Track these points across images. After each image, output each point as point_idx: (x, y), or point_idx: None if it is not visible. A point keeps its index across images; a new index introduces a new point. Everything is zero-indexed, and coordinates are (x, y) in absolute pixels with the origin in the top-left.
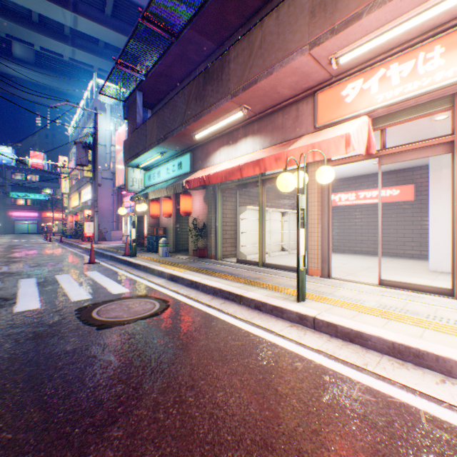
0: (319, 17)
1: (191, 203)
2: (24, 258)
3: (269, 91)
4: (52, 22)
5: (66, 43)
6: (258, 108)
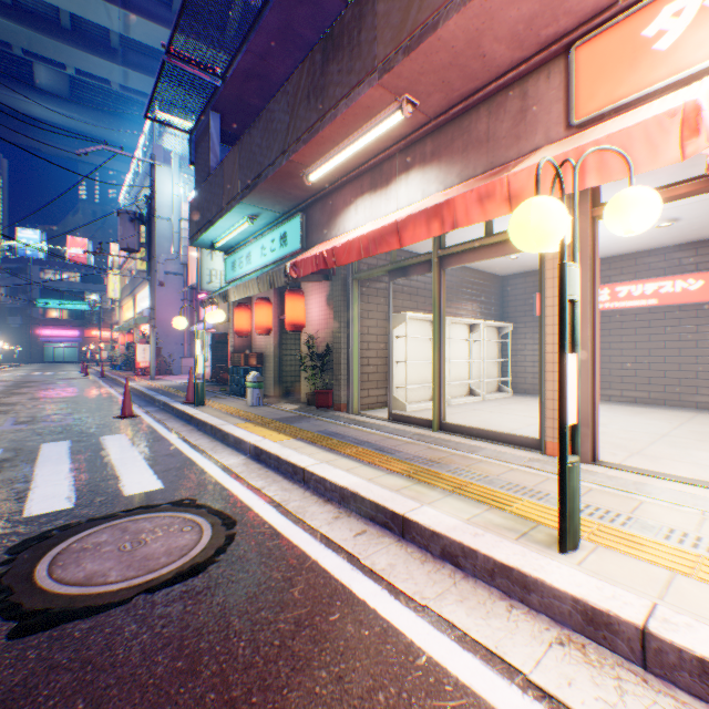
0: None
1: (303, 309)
2: (19, 406)
3: (463, 50)
4: (91, 27)
5: (114, 61)
6: (436, 103)
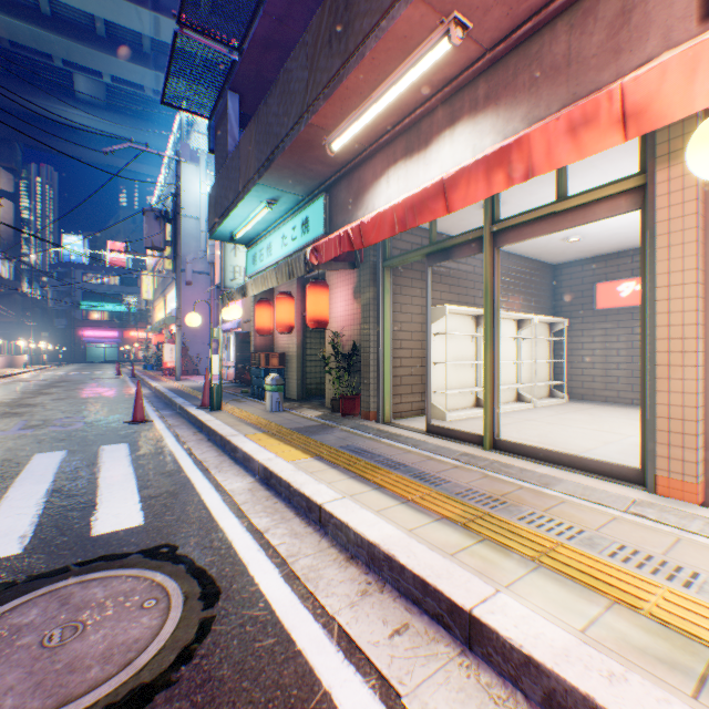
0: None
1: (327, 303)
2: (38, 408)
3: None
4: (125, 34)
5: (146, 66)
6: (494, 24)
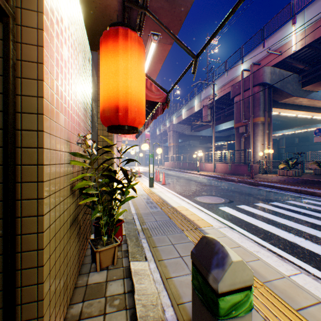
0: None
1: None
2: None
3: None
4: None
5: None
6: None
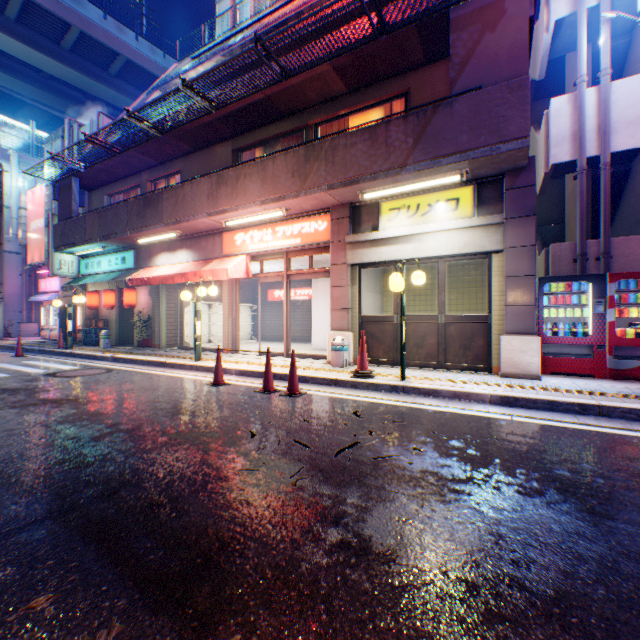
0: (212, 201)
1: (136, 297)
2: None
3: (192, 227)
4: None
5: None
6: (189, 233)
